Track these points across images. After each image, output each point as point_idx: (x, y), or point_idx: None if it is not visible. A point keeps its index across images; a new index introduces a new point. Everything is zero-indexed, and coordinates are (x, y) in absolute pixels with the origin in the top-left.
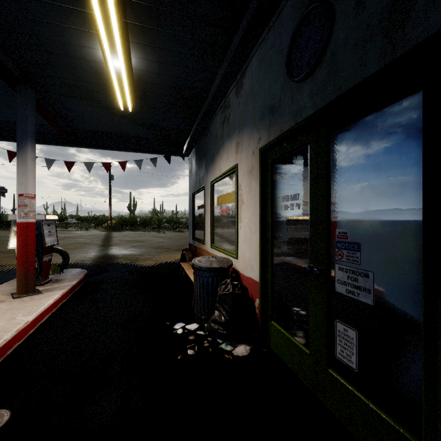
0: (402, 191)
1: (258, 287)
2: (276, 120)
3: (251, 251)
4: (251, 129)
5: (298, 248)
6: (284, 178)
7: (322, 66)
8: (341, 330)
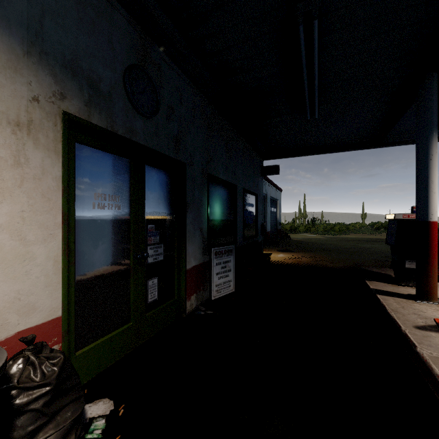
0: (171, 208)
1: (56, 327)
2: (104, 109)
3: (25, 278)
4: (25, 47)
5: (118, 245)
6: (99, 174)
7: (152, 123)
8: (151, 284)
